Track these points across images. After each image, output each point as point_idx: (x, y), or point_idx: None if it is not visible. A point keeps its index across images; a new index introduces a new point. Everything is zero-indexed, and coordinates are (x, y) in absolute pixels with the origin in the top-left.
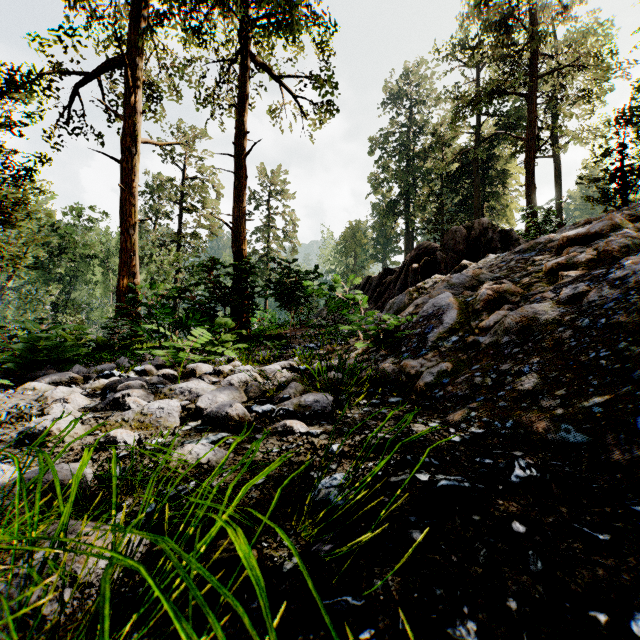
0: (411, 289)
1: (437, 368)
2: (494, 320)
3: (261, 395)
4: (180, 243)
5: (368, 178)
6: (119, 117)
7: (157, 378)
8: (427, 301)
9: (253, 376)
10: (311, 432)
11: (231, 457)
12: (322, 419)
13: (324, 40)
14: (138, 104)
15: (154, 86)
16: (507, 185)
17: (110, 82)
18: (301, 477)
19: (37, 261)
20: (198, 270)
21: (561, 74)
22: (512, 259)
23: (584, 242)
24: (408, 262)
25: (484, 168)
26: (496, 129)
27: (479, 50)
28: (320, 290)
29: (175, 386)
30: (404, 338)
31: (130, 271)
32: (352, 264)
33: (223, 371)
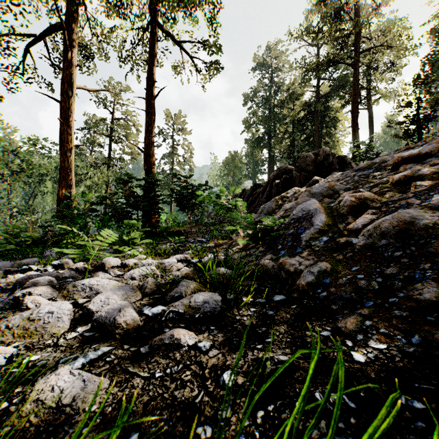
0: (277, 197)
1: (316, 268)
2: (361, 223)
3: (157, 290)
4: (109, 165)
5: (243, 121)
6: (59, 68)
7: (68, 272)
8: (294, 206)
9: (152, 270)
10: (199, 346)
11: (105, 388)
12: (211, 323)
13: (212, 16)
14: (74, 59)
15: (87, 48)
16: (337, 127)
17: (53, 43)
18: (184, 438)
19: (3, 177)
20: (117, 183)
21: (375, 51)
22: (355, 175)
23: (415, 161)
24: (272, 179)
25: (322, 116)
26: (330, 89)
27: (320, 32)
28: (209, 198)
29: (78, 282)
30: (279, 237)
31: (67, 183)
32: (232, 181)
33: (128, 264)
